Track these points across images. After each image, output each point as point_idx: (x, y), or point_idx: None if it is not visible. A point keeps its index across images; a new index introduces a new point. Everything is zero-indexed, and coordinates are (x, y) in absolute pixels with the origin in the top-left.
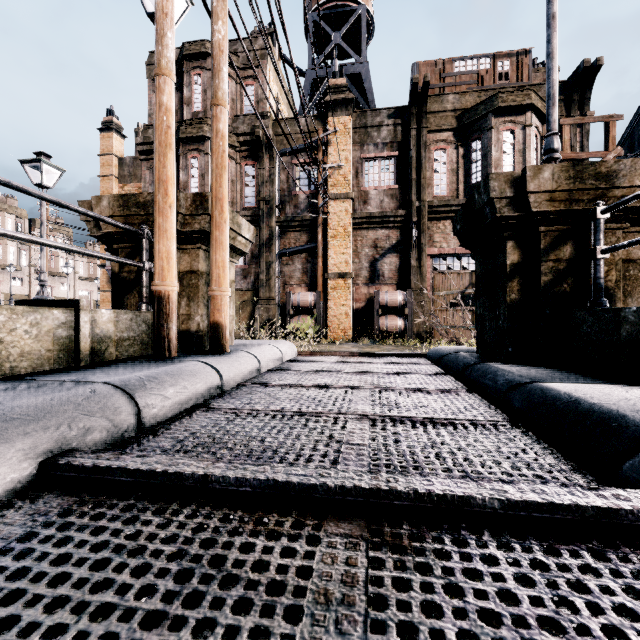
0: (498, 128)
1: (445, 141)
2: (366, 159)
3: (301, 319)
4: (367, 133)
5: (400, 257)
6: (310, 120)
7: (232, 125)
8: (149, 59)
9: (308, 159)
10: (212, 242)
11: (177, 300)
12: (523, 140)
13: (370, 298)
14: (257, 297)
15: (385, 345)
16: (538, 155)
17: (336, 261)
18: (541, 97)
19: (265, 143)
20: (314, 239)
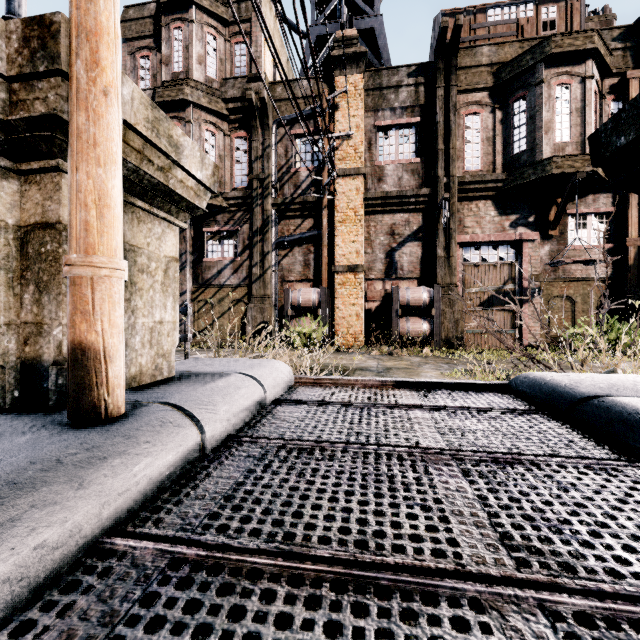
0: (549, 82)
1: (479, 103)
2: (381, 128)
3: (302, 321)
4: (382, 95)
5: (422, 246)
6: (313, 82)
7: (220, 90)
8: (123, 15)
9: (311, 128)
10: (70, 142)
11: (10, 290)
12: (582, 96)
13: (386, 296)
14: (250, 295)
15: (409, 355)
16: (597, 117)
17: (345, 251)
18: (604, 42)
19: (259, 110)
20: (318, 225)
